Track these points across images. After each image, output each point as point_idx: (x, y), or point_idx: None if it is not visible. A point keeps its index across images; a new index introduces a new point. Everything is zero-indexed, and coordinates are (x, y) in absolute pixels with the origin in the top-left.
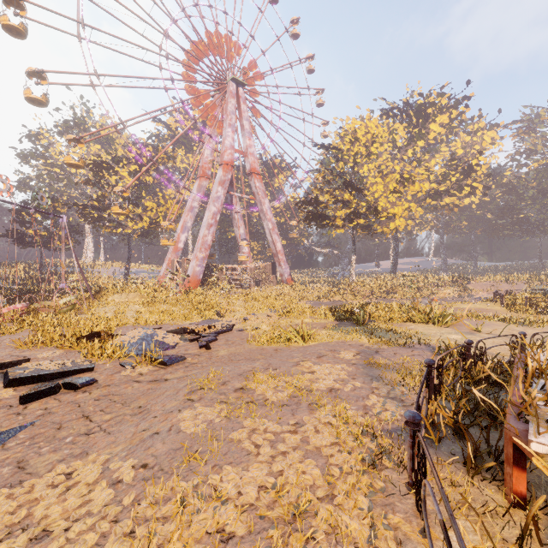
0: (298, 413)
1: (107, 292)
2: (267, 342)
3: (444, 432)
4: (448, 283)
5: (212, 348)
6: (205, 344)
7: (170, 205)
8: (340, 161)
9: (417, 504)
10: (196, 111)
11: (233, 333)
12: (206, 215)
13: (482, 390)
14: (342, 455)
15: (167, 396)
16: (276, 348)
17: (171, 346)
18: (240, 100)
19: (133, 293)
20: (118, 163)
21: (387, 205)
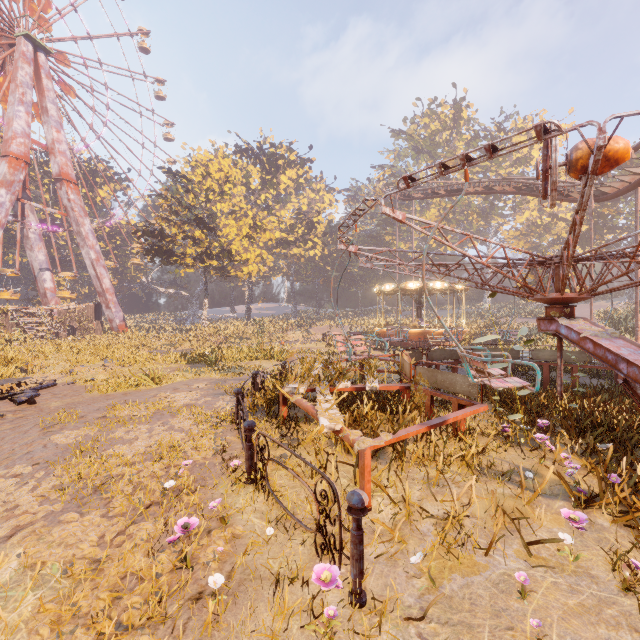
0: (163, 419)
1: None
2: (113, 389)
3: (259, 406)
4: (295, 328)
5: (37, 402)
6: (26, 399)
7: None
8: (190, 192)
9: (238, 431)
10: None
11: (59, 387)
12: None
13: None
14: (198, 427)
15: (12, 438)
16: (125, 393)
17: None
18: (40, 71)
19: None
20: None
21: (241, 249)
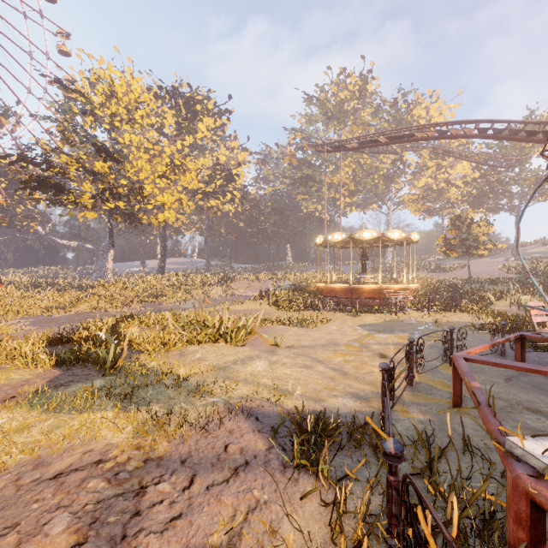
0: None
1: None
2: None
3: None
4: (215, 283)
5: None
6: None
7: None
8: (89, 116)
9: None
10: None
11: None
12: None
13: None
14: None
15: None
16: None
17: None
18: None
19: None
20: None
21: (155, 190)
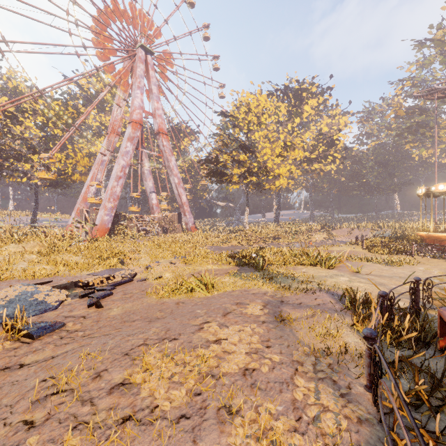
0: (202, 435)
1: (2, 241)
2: (168, 295)
3: None
4: (318, 230)
5: (105, 305)
6: (95, 302)
7: (80, 158)
8: (236, 127)
9: None
10: (108, 75)
11: (133, 284)
12: (115, 168)
13: (407, 351)
14: None
15: None
16: (178, 301)
17: (53, 306)
18: (148, 66)
19: (32, 242)
20: (23, 113)
21: (274, 166)
